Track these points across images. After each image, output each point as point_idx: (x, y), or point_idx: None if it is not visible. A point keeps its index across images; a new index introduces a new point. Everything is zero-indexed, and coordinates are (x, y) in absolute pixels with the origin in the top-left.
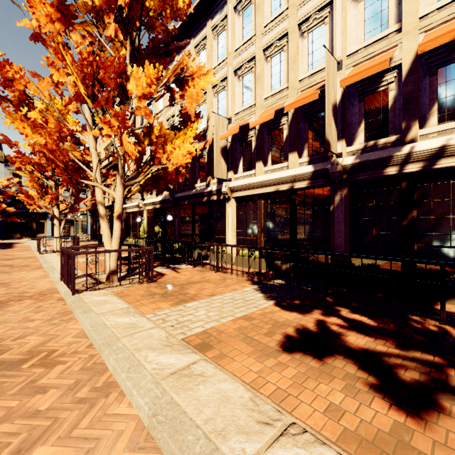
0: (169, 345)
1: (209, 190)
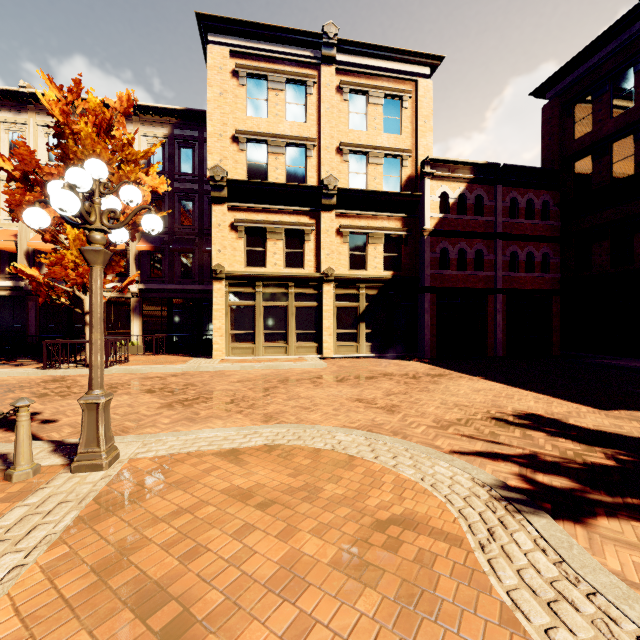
0: None
1: None
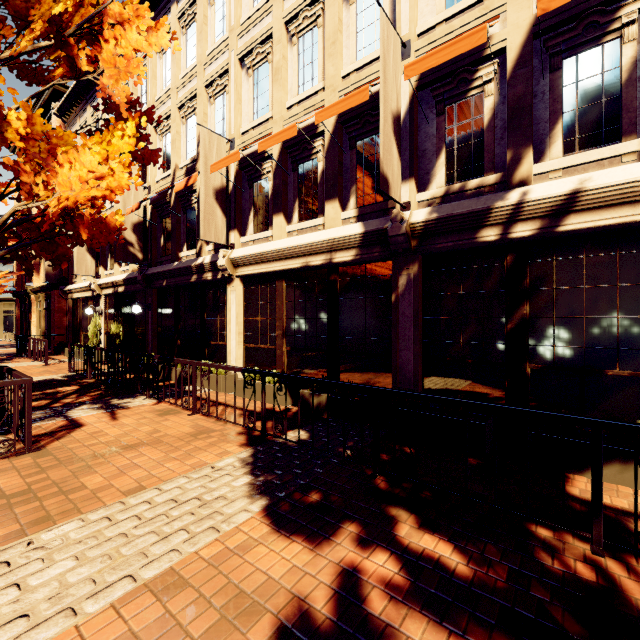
0: None
1: (199, 263)
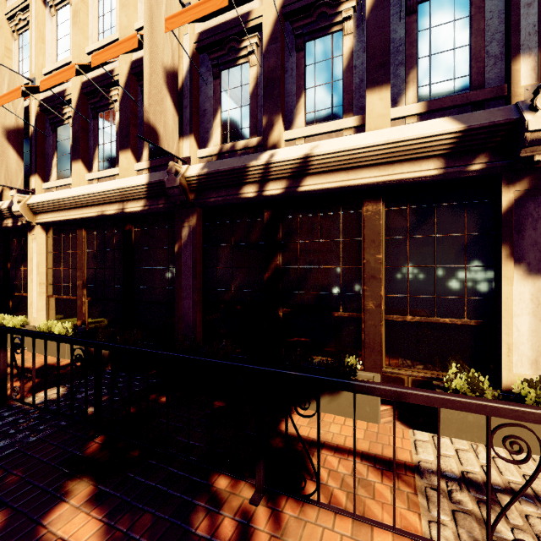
0: None
1: None
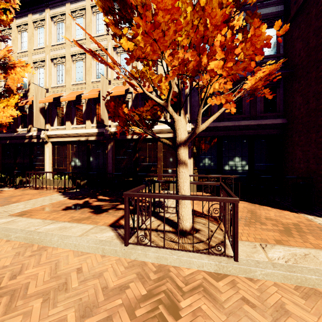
0: (0, 218)
1: (30, 135)
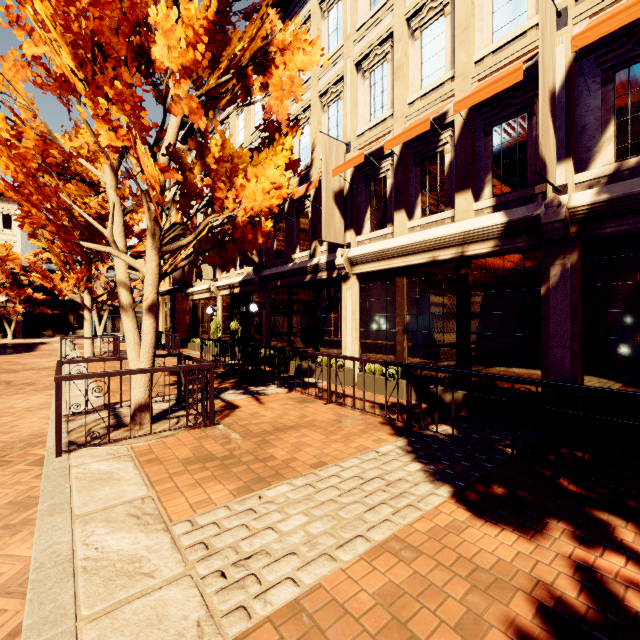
0: None
1: (314, 264)
